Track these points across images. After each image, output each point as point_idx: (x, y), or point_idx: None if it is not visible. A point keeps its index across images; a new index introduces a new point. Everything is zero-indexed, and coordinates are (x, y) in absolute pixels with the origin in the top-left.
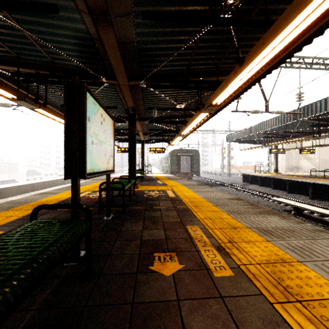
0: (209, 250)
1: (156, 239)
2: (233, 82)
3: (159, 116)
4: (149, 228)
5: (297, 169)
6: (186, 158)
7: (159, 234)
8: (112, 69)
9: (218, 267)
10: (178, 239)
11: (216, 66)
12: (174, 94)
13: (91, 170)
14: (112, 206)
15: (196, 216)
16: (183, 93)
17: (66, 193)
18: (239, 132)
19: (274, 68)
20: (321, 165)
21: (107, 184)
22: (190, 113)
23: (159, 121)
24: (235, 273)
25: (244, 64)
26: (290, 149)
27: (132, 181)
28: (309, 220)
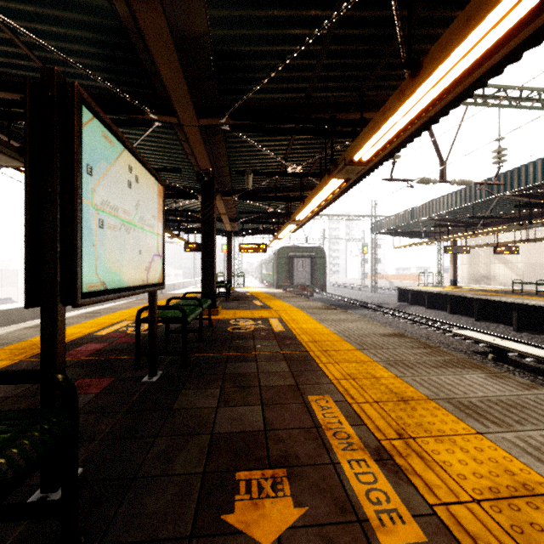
0: (359, 459)
1: (243, 430)
2: (396, 114)
3: (257, 189)
4: (232, 402)
5: (487, 280)
6: (303, 261)
7: (252, 416)
8: (166, 92)
9: (386, 514)
10: (290, 431)
11: (360, 92)
12: (283, 148)
13: (97, 286)
14: (162, 353)
15: (326, 372)
16: (299, 145)
17: (86, 324)
18: (393, 217)
19: (466, 95)
20: (527, 273)
21: (150, 312)
22: (311, 183)
23: (256, 197)
24: (429, 532)
25: (423, 72)
26: (476, 246)
27: (206, 303)
28: (520, 370)
